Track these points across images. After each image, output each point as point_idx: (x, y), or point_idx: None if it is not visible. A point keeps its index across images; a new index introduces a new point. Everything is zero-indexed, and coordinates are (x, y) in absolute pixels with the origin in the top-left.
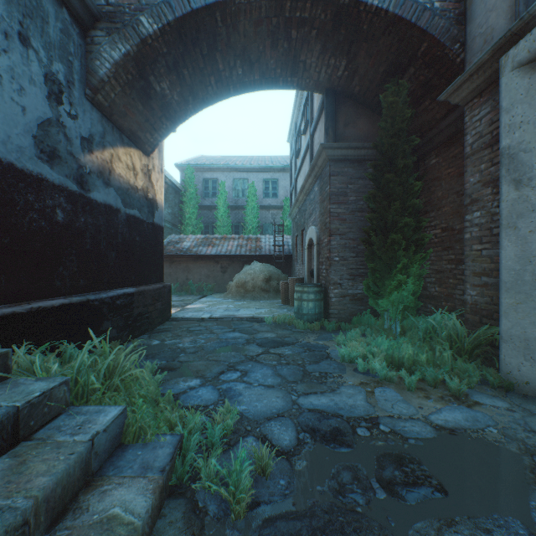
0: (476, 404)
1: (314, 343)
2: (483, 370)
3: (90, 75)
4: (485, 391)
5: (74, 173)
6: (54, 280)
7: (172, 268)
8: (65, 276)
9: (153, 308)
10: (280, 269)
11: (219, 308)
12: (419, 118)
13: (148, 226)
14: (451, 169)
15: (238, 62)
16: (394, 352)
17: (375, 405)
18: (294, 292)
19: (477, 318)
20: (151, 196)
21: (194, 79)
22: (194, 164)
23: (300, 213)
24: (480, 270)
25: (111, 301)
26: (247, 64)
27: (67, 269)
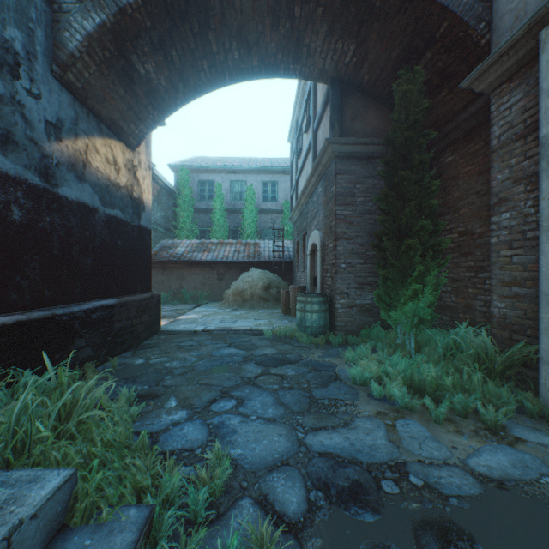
0: (518, 440)
1: (320, 361)
2: (518, 395)
3: (58, 49)
4: (524, 422)
5: (35, 163)
6: (8, 292)
7: (164, 275)
8: (24, 287)
9: (139, 321)
10: (280, 276)
11: (214, 319)
12: (434, 111)
13: (133, 229)
14: (470, 167)
15: (234, 44)
16: (413, 373)
17: (399, 445)
18: (295, 302)
19: (506, 334)
20: (136, 195)
21: (184, 62)
22: (189, 165)
23: (301, 216)
24: (510, 279)
25: (85, 315)
26: (244, 47)
27: (26, 278)
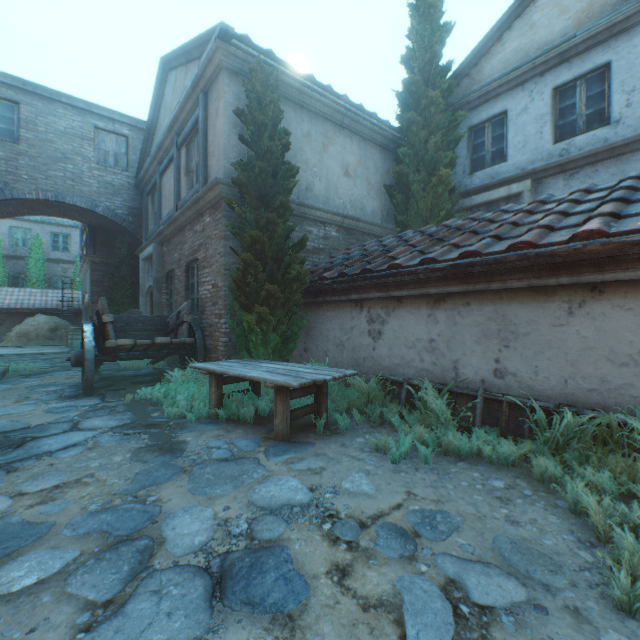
0: None
1: None
2: None
3: None
4: None
5: None
6: None
7: None
8: None
9: None
10: (70, 321)
11: (3, 351)
12: None
13: None
14: None
15: (26, 209)
16: None
17: None
18: None
19: None
20: None
21: None
22: None
23: (85, 279)
24: None
25: None
26: (32, 210)
27: None
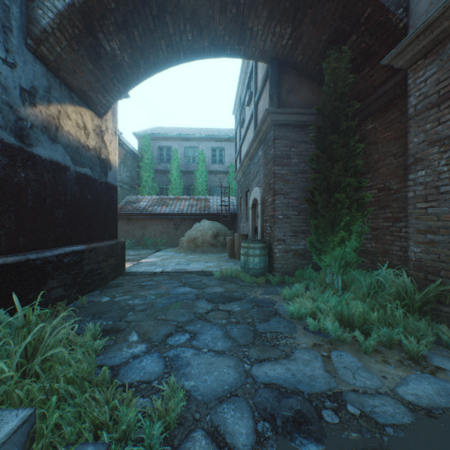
0: (438, 369)
1: (261, 298)
2: (434, 328)
3: (32, 25)
4: (441, 352)
5: (11, 125)
6: None
7: (129, 225)
8: None
9: (106, 264)
10: (226, 226)
11: (171, 262)
12: (357, 86)
13: (101, 185)
14: (388, 133)
15: (188, 26)
16: (343, 309)
17: (335, 375)
18: (239, 247)
19: (422, 275)
20: (104, 156)
21: (145, 41)
22: (150, 133)
23: (244, 176)
24: (425, 227)
25: (57, 260)
26: (196, 30)
27: (2, 227)
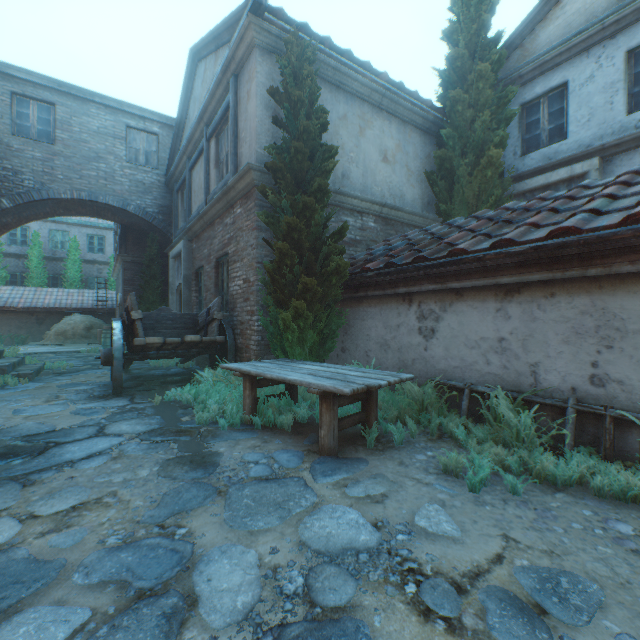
0: None
1: None
2: None
3: None
4: None
5: None
6: None
7: None
8: None
9: None
10: (104, 320)
11: (42, 349)
12: None
13: None
14: None
15: (61, 209)
16: None
17: None
18: None
19: None
20: None
21: (30, 214)
22: None
23: (118, 278)
24: None
25: None
26: (68, 210)
27: None
